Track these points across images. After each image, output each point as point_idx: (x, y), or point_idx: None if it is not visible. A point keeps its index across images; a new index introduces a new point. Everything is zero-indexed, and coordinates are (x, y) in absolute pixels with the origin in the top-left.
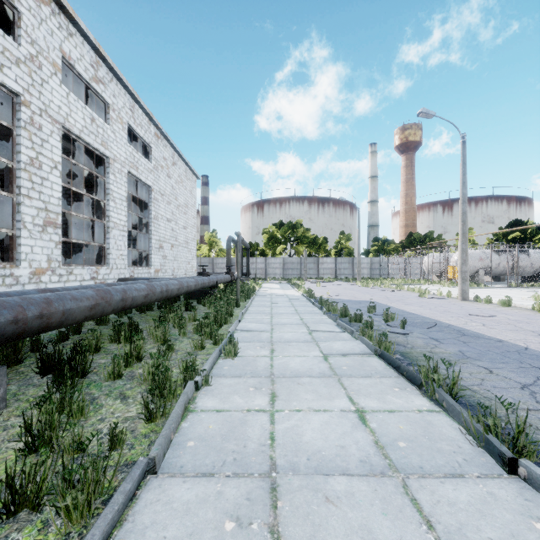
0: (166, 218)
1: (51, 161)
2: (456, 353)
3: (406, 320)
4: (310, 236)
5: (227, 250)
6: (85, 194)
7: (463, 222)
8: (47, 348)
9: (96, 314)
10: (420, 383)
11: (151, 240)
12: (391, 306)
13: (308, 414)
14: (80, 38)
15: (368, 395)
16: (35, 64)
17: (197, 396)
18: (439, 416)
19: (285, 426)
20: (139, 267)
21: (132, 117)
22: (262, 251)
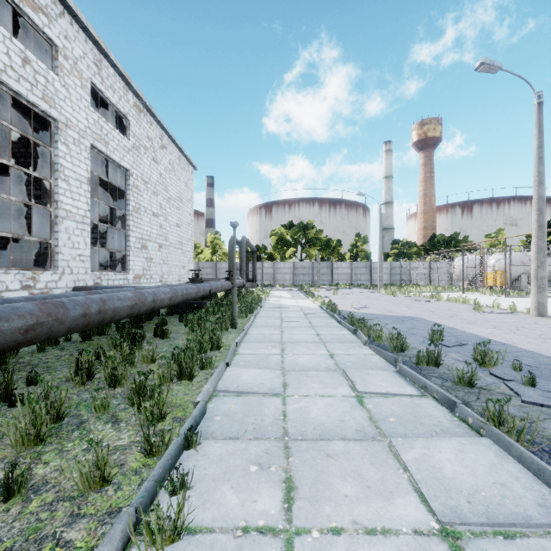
0: (152, 212)
1: None
2: None
3: (521, 363)
4: (322, 238)
5: (229, 252)
6: (13, 166)
7: (540, 211)
8: None
9: None
10: None
11: (129, 238)
12: (453, 327)
13: None
14: None
15: None
16: None
17: None
18: None
19: None
20: (110, 272)
21: (97, 75)
22: (270, 255)
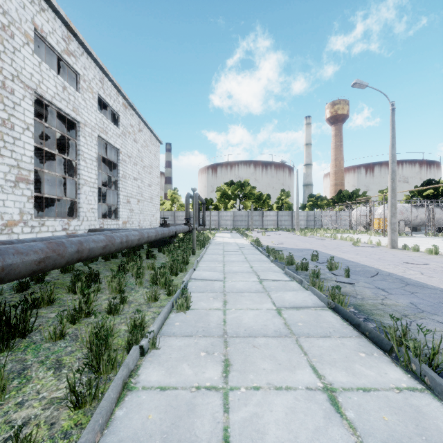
0: (133, 177)
1: (23, 123)
2: (409, 306)
3: (349, 268)
4: (255, 193)
5: (186, 204)
6: (57, 154)
7: (392, 179)
8: (4, 298)
9: (46, 267)
10: (389, 348)
11: (119, 196)
12: (331, 254)
13: (268, 395)
14: (52, 14)
15: (333, 363)
16: (7, 33)
17: (142, 364)
18: (425, 398)
19: (242, 416)
20: (108, 219)
21: (101, 88)
22: (216, 206)
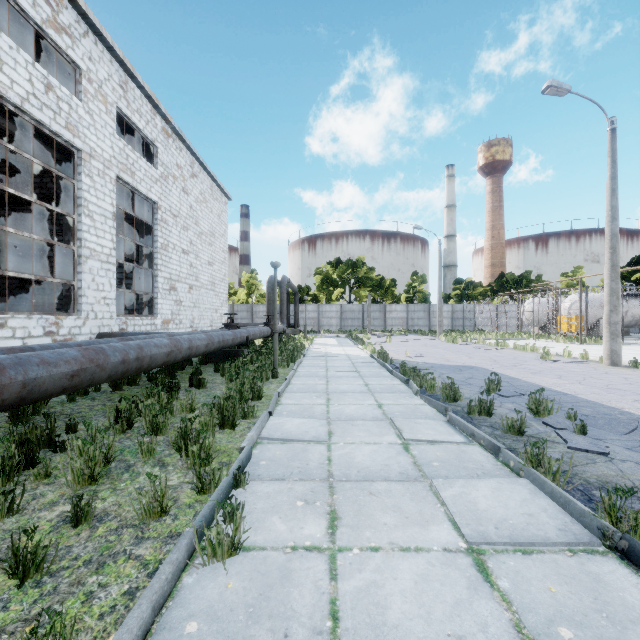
0: (181, 249)
1: None
2: None
3: (575, 412)
4: (374, 277)
5: (267, 294)
6: (35, 202)
7: (613, 249)
8: None
9: None
10: None
11: (156, 279)
12: (514, 377)
13: None
14: None
15: None
16: None
17: None
18: None
19: None
20: (136, 317)
21: (123, 98)
22: (314, 297)
